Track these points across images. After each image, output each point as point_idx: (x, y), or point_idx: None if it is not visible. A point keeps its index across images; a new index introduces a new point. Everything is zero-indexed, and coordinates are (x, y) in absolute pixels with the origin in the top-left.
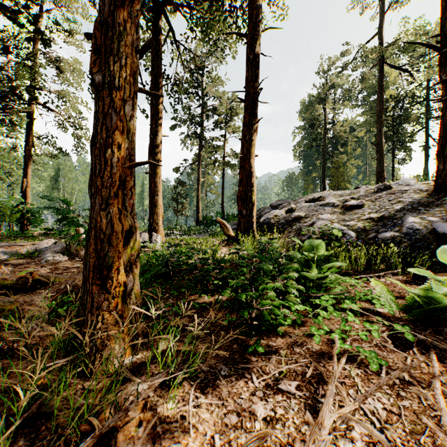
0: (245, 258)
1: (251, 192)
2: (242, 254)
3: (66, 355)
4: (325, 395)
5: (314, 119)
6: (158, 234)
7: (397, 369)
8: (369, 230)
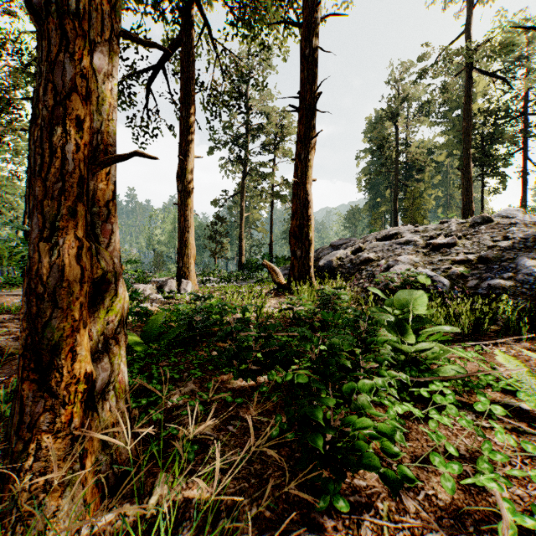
0: (302, 315)
1: (307, 227)
2: (297, 310)
3: None
4: None
5: (384, 140)
6: (188, 281)
7: None
8: (467, 276)
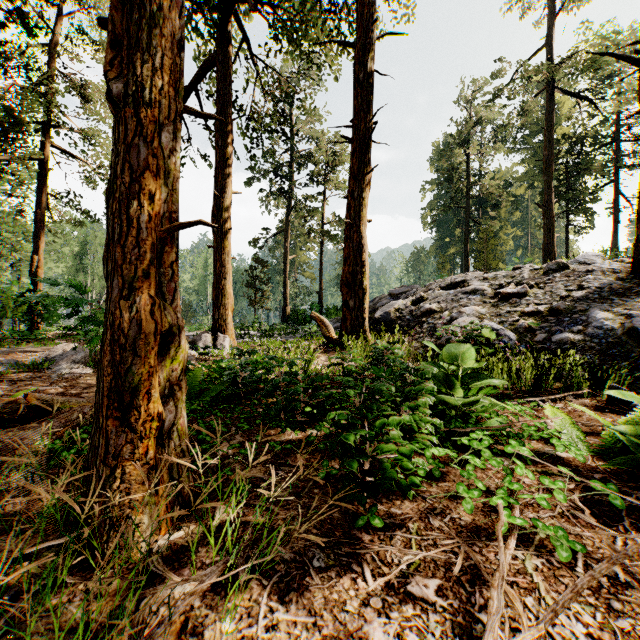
0: (353, 371)
1: (361, 274)
2: (347, 366)
3: (66, 530)
4: (486, 606)
5: (453, 170)
6: (226, 335)
7: (600, 558)
8: (536, 329)
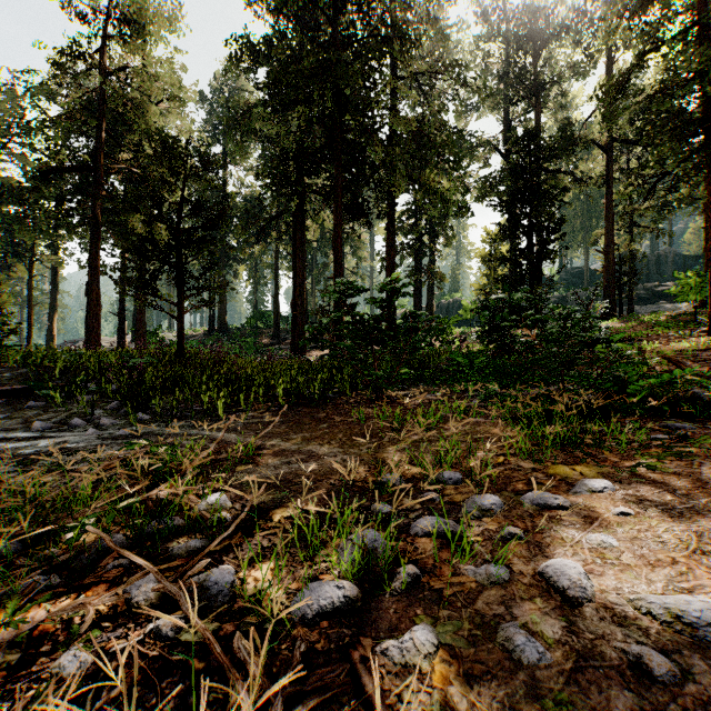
0: None
1: (54, 339)
2: None
3: None
4: None
5: None
6: None
7: None
8: None
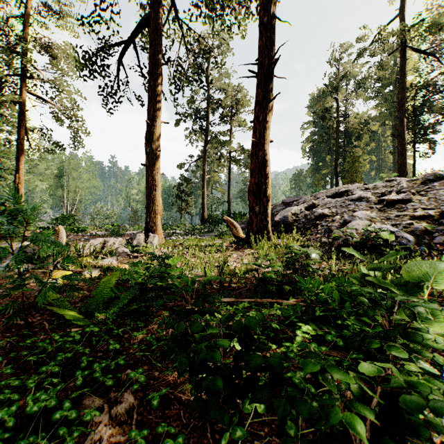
0: (270, 277)
1: (265, 184)
2: (265, 272)
3: None
4: None
5: (326, 111)
6: (155, 235)
7: None
8: (432, 232)
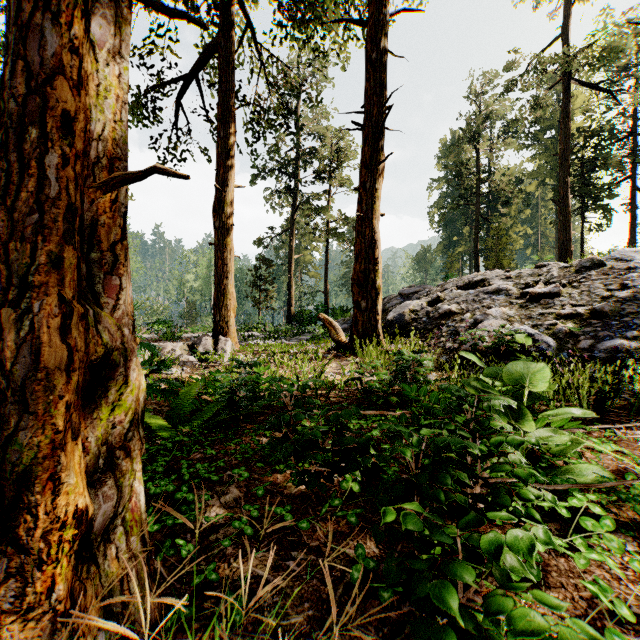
0: (375, 387)
1: (374, 272)
2: (369, 381)
3: None
4: None
5: (462, 166)
6: (227, 338)
7: None
8: (578, 334)
